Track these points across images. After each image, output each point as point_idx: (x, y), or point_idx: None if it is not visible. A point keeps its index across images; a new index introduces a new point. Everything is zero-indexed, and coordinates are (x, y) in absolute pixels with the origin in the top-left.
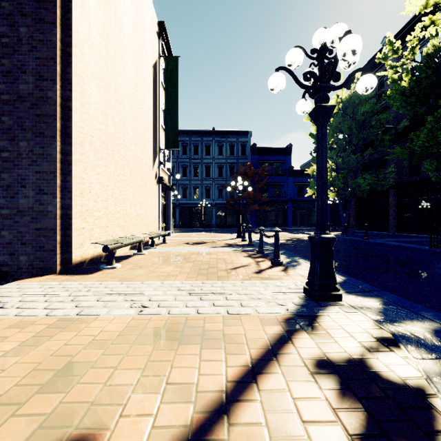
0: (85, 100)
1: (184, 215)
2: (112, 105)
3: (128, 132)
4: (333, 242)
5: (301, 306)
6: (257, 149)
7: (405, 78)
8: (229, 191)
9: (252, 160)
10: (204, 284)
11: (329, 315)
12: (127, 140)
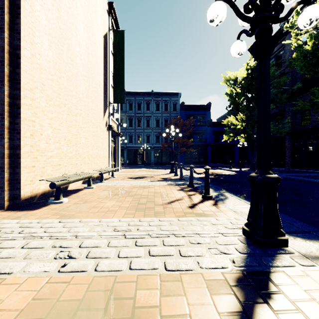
0: (36, 51)
1: (130, 155)
2: (65, 60)
3: (80, 86)
4: (278, 183)
5: (247, 256)
6: (185, 106)
7: (309, 42)
8: (164, 138)
9: (181, 114)
10: (141, 222)
11: (283, 269)
12: (79, 93)
